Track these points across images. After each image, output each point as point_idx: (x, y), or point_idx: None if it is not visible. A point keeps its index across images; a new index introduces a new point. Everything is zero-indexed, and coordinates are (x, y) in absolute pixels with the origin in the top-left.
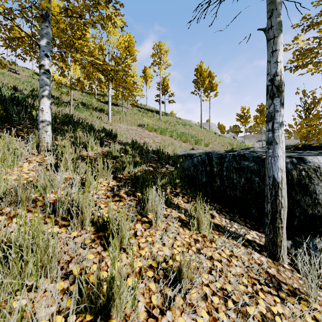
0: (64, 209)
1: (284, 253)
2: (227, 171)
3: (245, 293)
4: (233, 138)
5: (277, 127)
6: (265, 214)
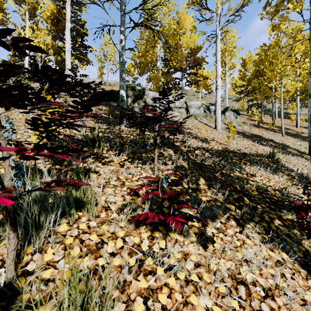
0: None
1: None
2: None
3: None
4: None
5: None
6: None
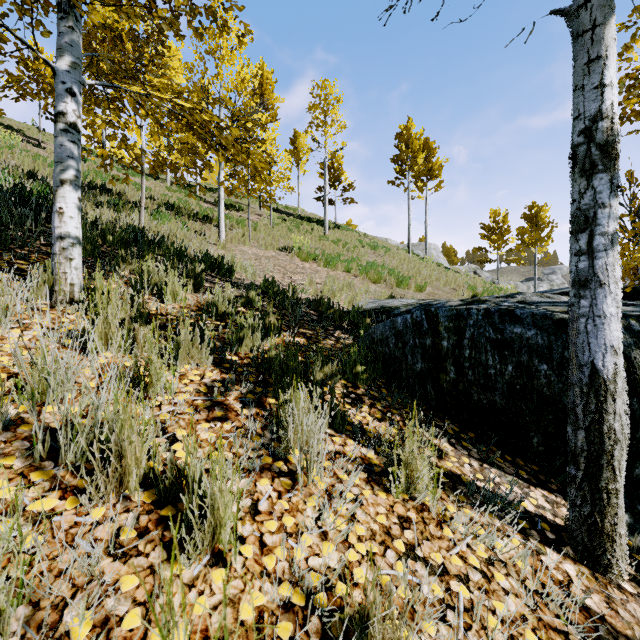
0: (79, 447)
1: (619, 553)
2: (473, 347)
3: None
4: (473, 274)
5: (602, 245)
6: (572, 455)
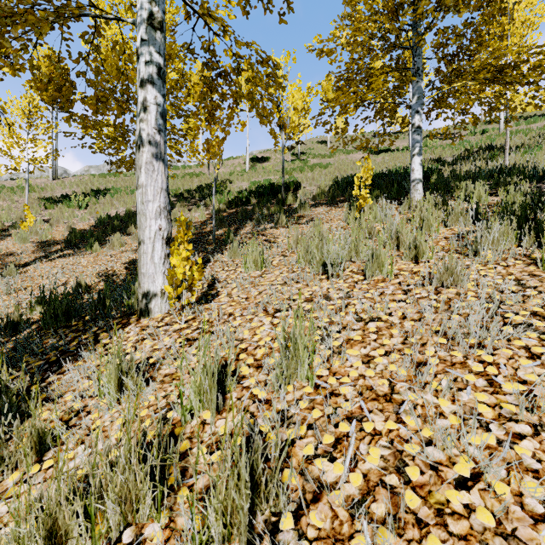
0: (391, 239)
1: None
2: None
3: (534, 312)
4: None
5: None
6: None
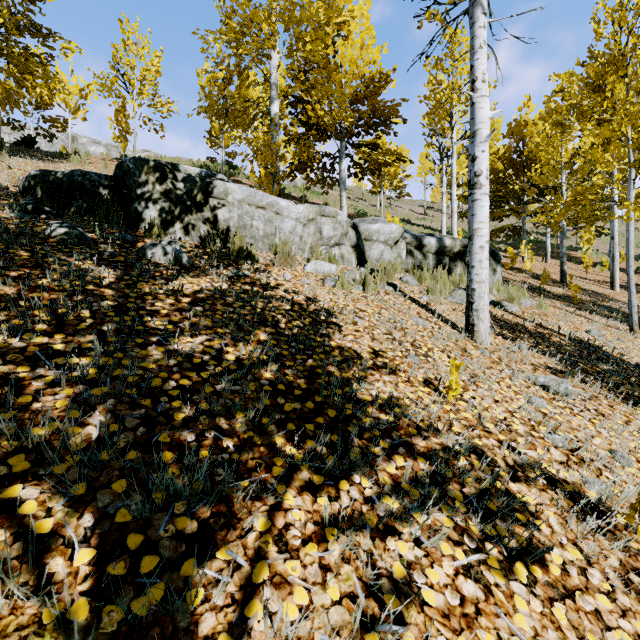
0: None
1: None
2: None
3: None
4: None
5: None
6: None
